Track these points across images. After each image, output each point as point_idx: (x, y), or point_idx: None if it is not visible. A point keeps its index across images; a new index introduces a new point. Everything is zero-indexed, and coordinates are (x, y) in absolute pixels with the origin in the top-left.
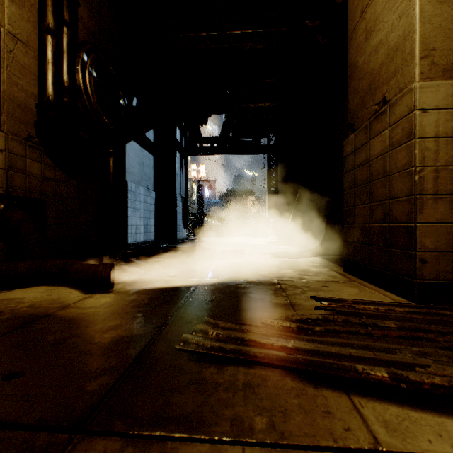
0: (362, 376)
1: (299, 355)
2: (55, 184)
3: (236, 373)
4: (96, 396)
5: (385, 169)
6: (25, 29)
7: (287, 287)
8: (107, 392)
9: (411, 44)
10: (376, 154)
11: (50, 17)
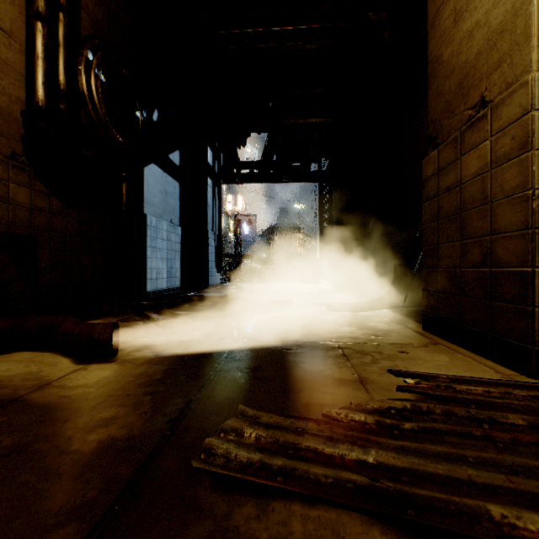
0: (503, 532)
1: (389, 482)
2: (49, 216)
3: (289, 517)
4: None
5: (485, 194)
6: (7, 14)
7: (352, 353)
8: None
9: (526, 20)
10: (470, 175)
11: None
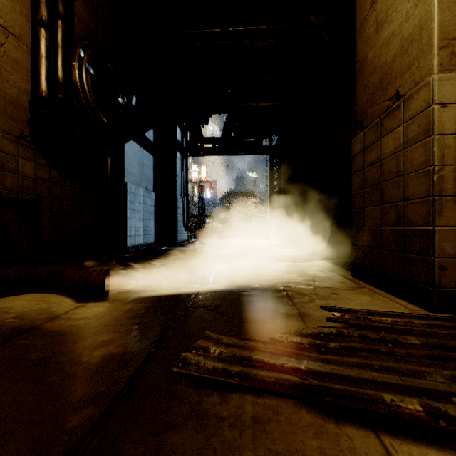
0: (391, 410)
1: (315, 381)
2: (50, 185)
3: (243, 403)
4: (77, 436)
5: (399, 168)
6: (17, 22)
7: (294, 295)
8: (90, 430)
9: (429, 33)
10: (388, 153)
11: (44, 9)
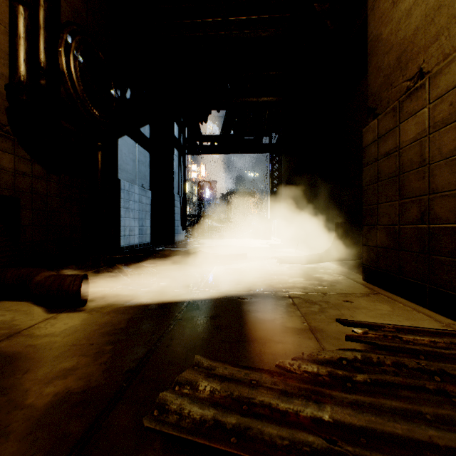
0: None
1: (348, 445)
2: (32, 180)
3: None
4: None
5: (423, 157)
6: None
7: (301, 303)
8: None
9: None
10: (409, 140)
11: None
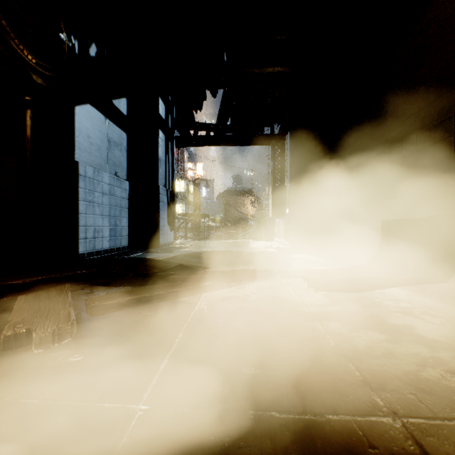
0: None
1: None
2: None
3: None
4: None
5: None
6: None
7: None
8: None
9: None
10: None
11: None
